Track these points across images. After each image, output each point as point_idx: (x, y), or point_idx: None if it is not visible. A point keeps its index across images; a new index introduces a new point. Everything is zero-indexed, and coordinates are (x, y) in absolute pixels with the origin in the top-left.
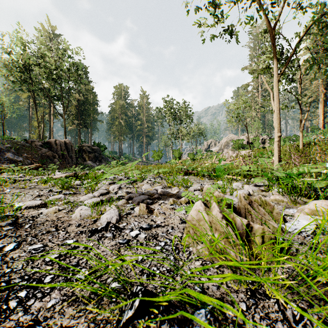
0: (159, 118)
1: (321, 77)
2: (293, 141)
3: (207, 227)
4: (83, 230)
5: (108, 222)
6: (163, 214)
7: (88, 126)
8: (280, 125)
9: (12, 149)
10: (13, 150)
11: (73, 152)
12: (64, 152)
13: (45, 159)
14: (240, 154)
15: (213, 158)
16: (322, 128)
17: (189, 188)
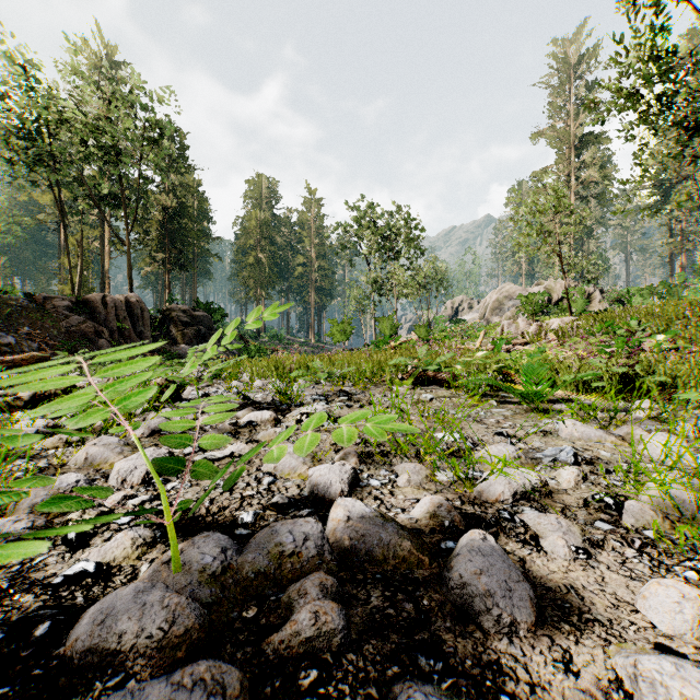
0: (344, 248)
1: None
2: (660, 298)
3: None
4: None
5: None
6: None
7: (188, 266)
8: None
9: None
10: None
11: (146, 324)
12: (124, 325)
13: (77, 339)
14: (547, 326)
15: (479, 338)
16: None
17: (487, 483)
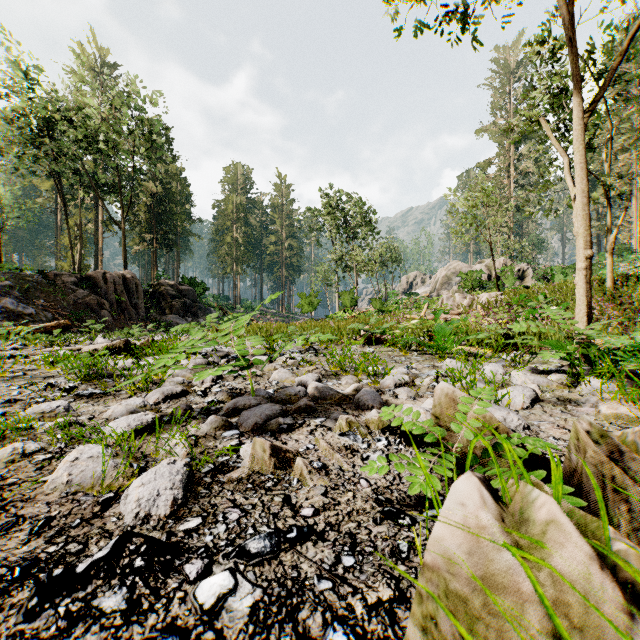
0: (311, 229)
1: (637, 145)
2: None
3: (540, 638)
4: (41, 557)
5: (124, 535)
6: (320, 472)
7: (172, 245)
8: (590, 232)
9: (14, 290)
10: (17, 293)
11: (140, 297)
12: (121, 298)
13: (83, 310)
14: (478, 299)
15: (423, 309)
16: (638, 249)
17: (384, 380)
